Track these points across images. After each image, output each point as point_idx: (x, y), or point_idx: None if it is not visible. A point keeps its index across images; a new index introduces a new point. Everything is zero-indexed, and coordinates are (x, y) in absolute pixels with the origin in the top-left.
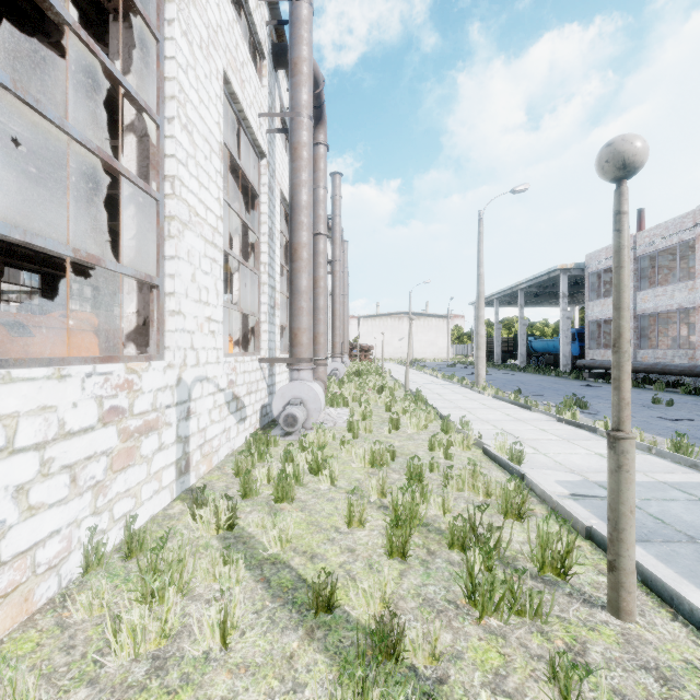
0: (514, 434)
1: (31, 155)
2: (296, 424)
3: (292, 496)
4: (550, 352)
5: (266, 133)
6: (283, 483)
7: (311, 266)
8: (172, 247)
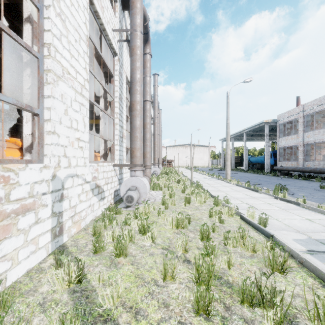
0: (254, 206)
1: (2, 63)
2: (133, 201)
3: (126, 252)
4: (259, 163)
5: (117, 42)
6: (120, 244)
7: (141, 114)
8: (48, 90)
